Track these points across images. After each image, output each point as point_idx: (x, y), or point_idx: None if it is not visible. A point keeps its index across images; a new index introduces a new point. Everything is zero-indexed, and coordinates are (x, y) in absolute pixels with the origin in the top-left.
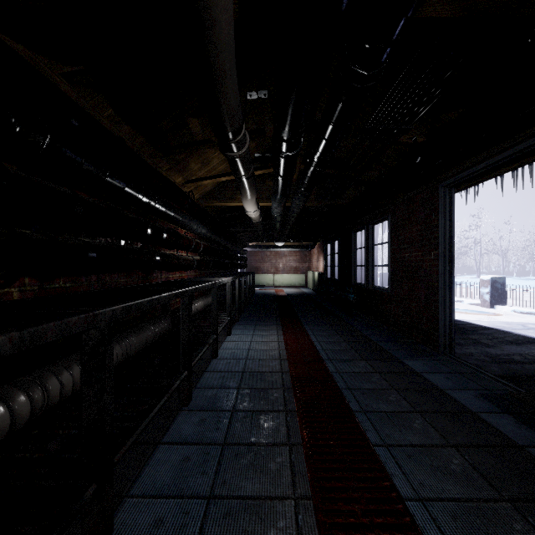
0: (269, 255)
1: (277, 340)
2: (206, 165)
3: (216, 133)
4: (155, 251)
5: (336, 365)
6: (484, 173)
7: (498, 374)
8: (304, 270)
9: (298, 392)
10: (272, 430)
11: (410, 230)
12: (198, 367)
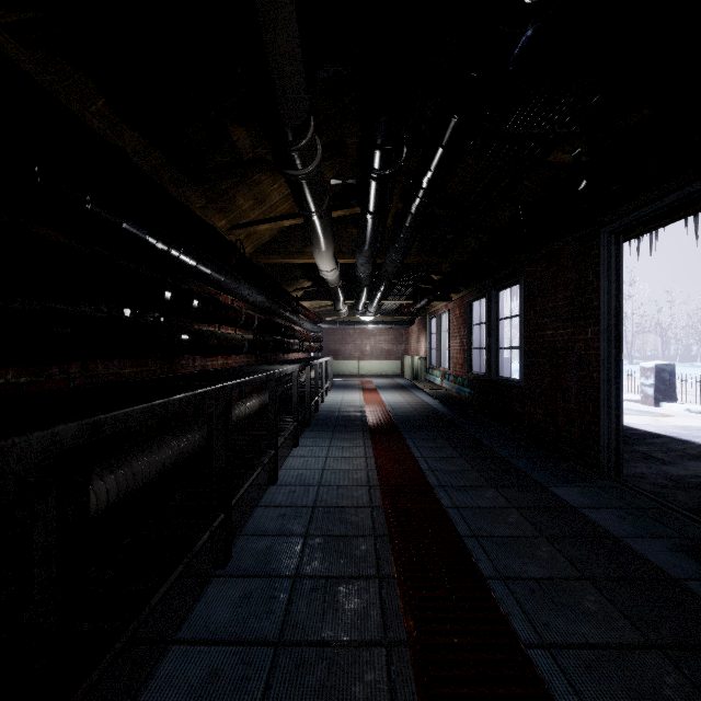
0: (352, 334)
1: (363, 455)
2: (261, 203)
3: (265, 131)
4: (182, 326)
5: (452, 496)
6: (674, 210)
7: (690, 507)
8: (400, 354)
9: (396, 542)
10: (357, 614)
11: (553, 297)
12: (247, 499)
